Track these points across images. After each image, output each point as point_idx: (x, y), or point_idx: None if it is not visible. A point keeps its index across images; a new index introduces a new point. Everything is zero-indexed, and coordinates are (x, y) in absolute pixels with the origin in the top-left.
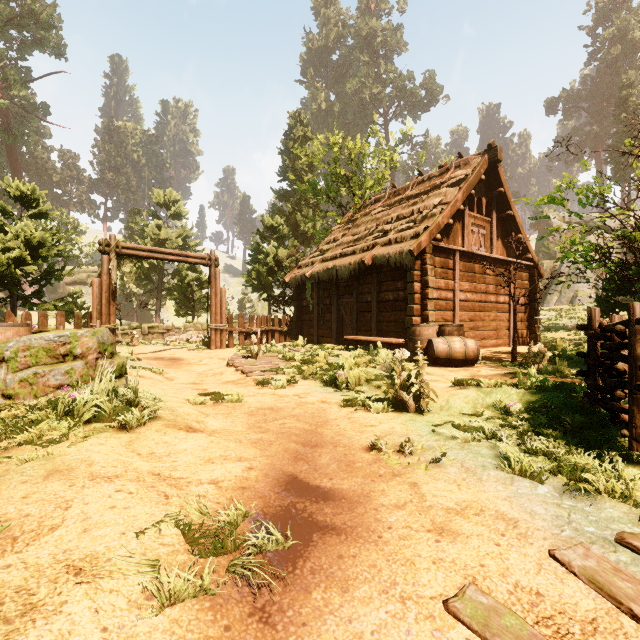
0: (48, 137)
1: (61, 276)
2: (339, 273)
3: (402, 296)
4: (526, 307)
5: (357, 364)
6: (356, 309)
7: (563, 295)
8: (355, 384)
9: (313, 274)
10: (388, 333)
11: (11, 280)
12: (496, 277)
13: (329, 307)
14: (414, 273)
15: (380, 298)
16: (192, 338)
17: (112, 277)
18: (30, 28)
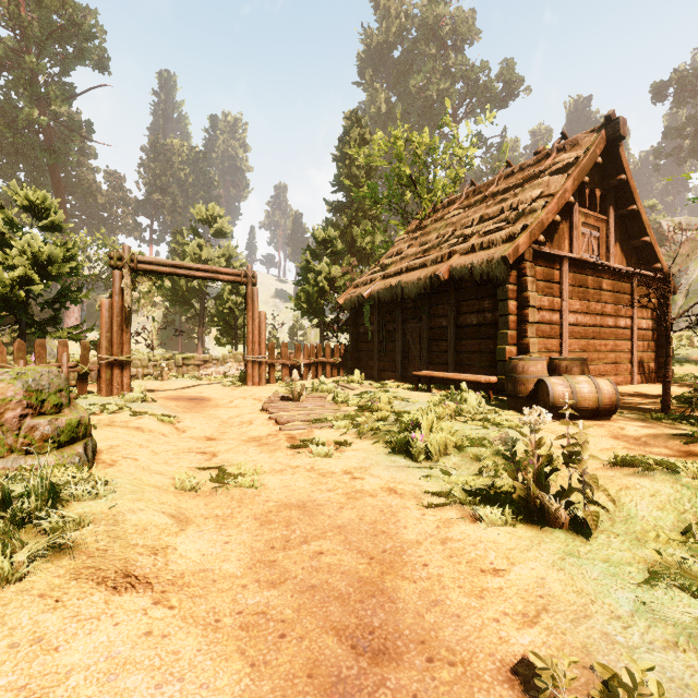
0: (94, 158)
1: (77, 299)
2: (405, 291)
3: (490, 319)
4: (653, 333)
5: (438, 416)
6: (427, 336)
7: (682, 319)
8: (439, 452)
9: (372, 294)
10: (470, 367)
11: (16, 303)
12: (615, 293)
13: (392, 334)
14: (508, 288)
15: (459, 322)
16: (231, 371)
17: (125, 298)
18: (72, 40)
